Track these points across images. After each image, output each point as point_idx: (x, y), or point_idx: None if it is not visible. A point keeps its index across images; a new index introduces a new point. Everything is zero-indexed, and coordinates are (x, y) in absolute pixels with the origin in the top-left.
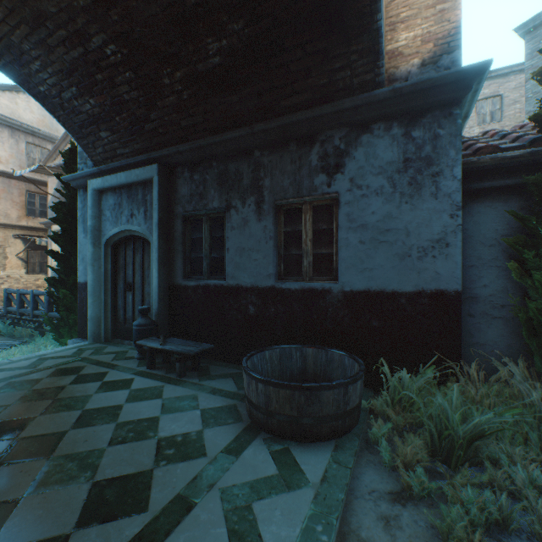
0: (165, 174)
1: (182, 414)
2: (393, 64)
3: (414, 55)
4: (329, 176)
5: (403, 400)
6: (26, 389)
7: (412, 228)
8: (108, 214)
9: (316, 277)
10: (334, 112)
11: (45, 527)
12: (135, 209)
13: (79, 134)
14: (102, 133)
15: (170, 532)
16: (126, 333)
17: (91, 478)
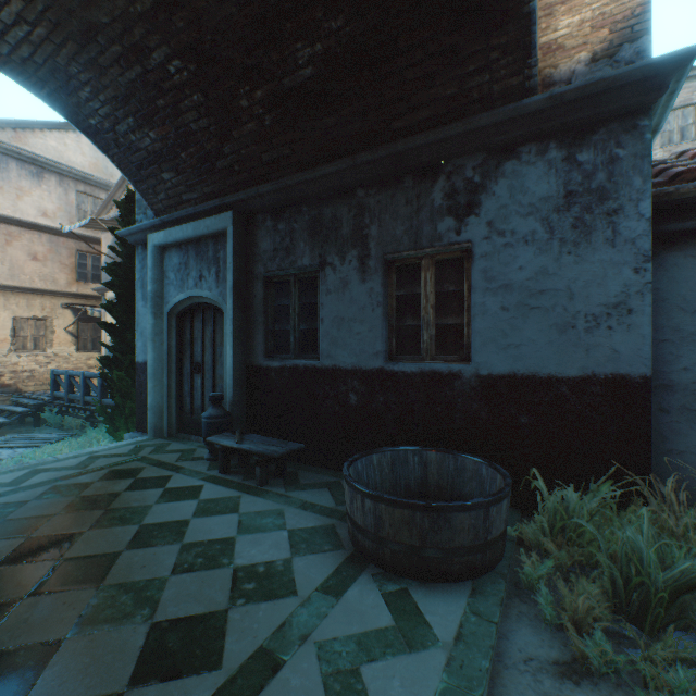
0: (242, 224)
1: (264, 535)
2: (549, 62)
3: (580, 47)
4: (458, 220)
5: (568, 528)
6: (73, 496)
7: (578, 288)
8: (172, 277)
9: (440, 356)
10: (466, 132)
11: (91, 681)
12: (205, 270)
13: (137, 176)
14: (165, 174)
15: None
16: (194, 426)
17: (149, 617)
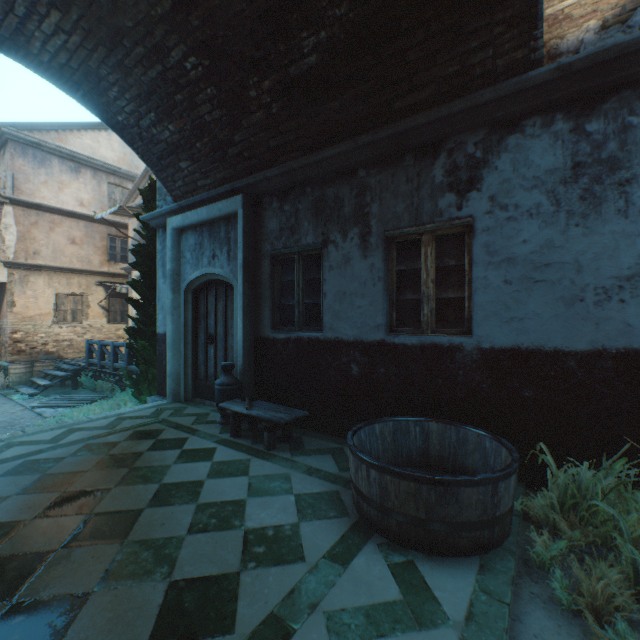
0: (251, 207)
1: (272, 499)
2: (555, 33)
3: (589, 15)
4: (459, 195)
5: (580, 507)
6: (103, 454)
7: (586, 260)
8: (188, 256)
9: (440, 329)
10: (468, 108)
11: (115, 637)
12: (218, 249)
13: (158, 166)
14: (182, 163)
15: None
16: (207, 392)
17: (167, 575)
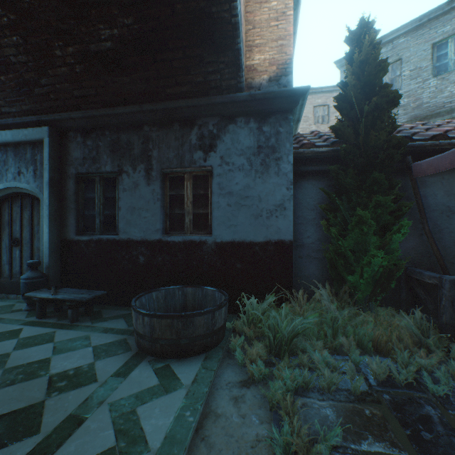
0: (57, 137)
1: (74, 352)
2: (250, 76)
3: (264, 72)
4: (205, 153)
5: (254, 318)
6: None
7: (263, 196)
8: None
9: (195, 231)
10: (209, 104)
11: None
12: (24, 167)
13: None
14: None
15: (62, 443)
16: (12, 287)
17: None
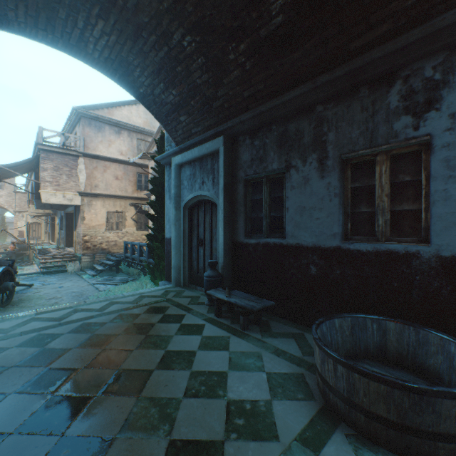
0: (229, 144)
1: (248, 374)
2: None
3: None
4: (415, 117)
5: None
6: (129, 322)
7: None
8: (186, 183)
9: (395, 238)
10: (427, 35)
11: None
12: (205, 177)
13: (165, 122)
14: (181, 117)
15: None
16: (198, 280)
17: (168, 433)
